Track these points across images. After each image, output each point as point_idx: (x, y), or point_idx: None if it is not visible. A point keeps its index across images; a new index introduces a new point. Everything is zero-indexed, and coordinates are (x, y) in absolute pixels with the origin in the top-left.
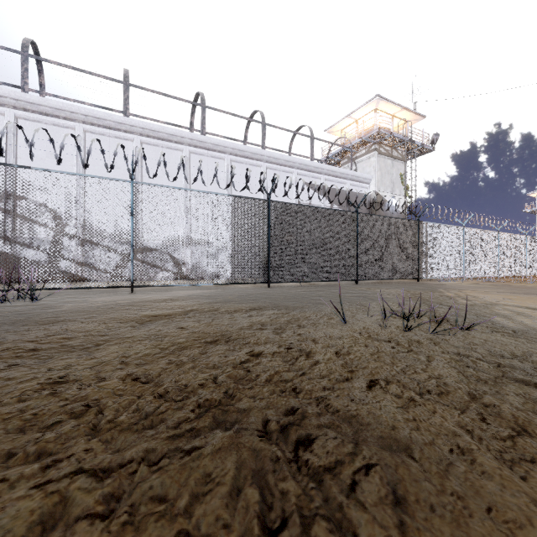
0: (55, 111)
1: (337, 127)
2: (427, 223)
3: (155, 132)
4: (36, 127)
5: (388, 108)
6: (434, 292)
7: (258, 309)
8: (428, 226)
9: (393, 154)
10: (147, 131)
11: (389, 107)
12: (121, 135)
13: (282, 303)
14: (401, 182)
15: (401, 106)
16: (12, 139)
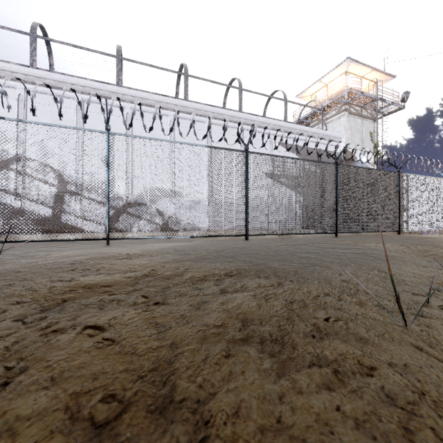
0: (58, 83)
1: (308, 92)
2: (408, 175)
3: (144, 99)
4: (43, 98)
5: (358, 70)
6: (442, 248)
7: (235, 275)
8: (409, 178)
9: (362, 114)
10: (136, 98)
11: (359, 69)
12: (114, 103)
13: (266, 263)
14: (370, 140)
15: (371, 68)
16: (22, 109)
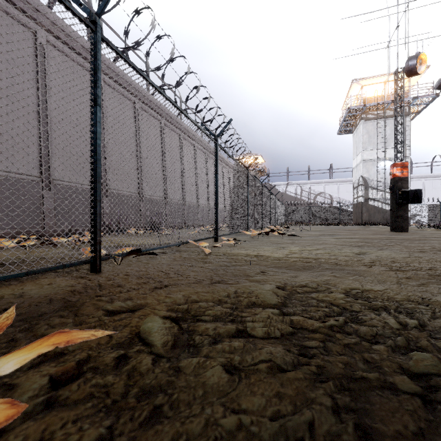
0: None
1: None
2: None
3: None
4: None
5: None
6: None
7: None
8: None
9: None
10: None
11: None
12: None
13: None
14: None
15: None
16: None
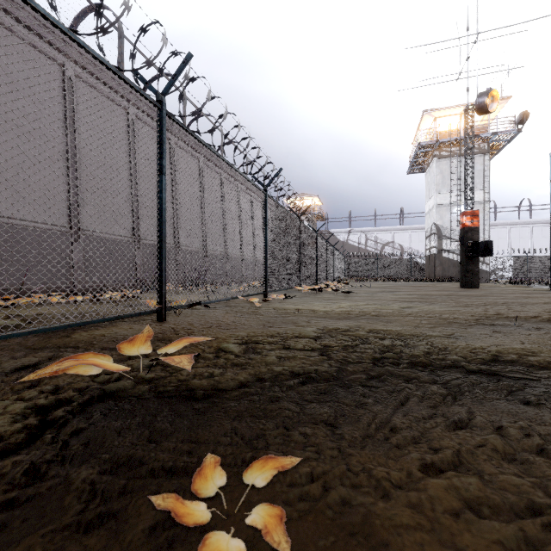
0: None
1: None
2: None
3: None
4: None
5: None
6: None
7: None
8: None
9: None
10: None
11: None
12: None
13: None
14: None
15: None
16: None
